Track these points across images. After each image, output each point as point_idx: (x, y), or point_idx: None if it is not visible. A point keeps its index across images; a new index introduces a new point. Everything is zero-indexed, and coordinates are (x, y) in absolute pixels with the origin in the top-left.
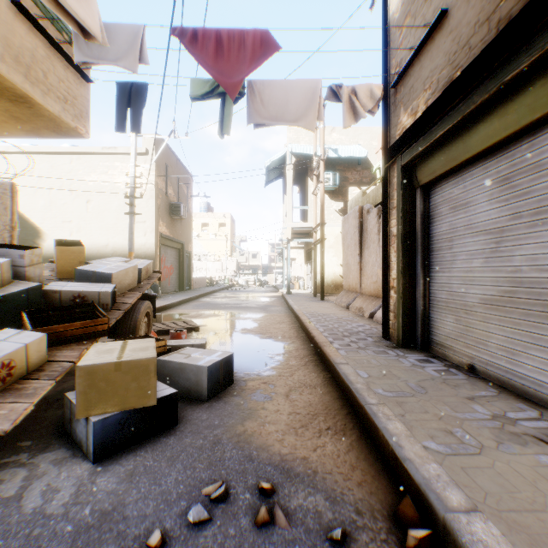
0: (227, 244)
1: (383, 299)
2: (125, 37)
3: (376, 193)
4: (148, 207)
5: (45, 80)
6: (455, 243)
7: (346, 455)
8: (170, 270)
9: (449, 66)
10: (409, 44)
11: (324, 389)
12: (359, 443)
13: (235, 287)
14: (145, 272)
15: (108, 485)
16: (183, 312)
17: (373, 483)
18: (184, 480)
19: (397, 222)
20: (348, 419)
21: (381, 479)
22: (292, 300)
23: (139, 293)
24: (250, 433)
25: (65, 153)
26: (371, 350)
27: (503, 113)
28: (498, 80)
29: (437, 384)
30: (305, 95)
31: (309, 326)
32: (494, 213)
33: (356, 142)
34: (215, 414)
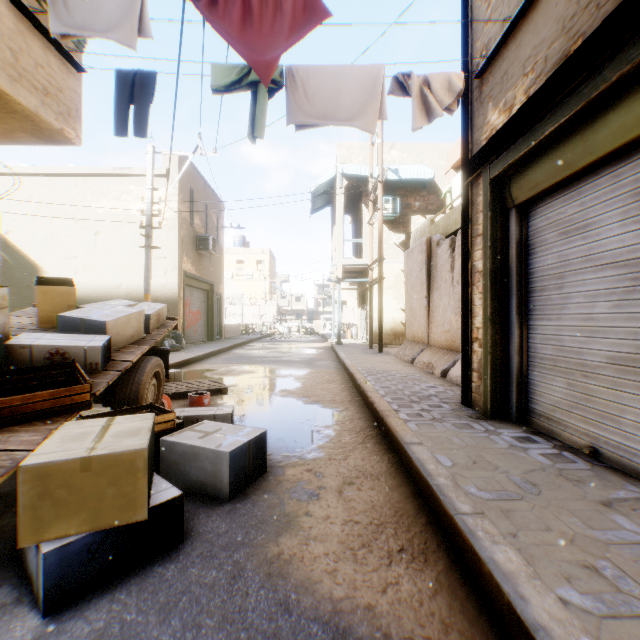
0: (266, 285)
1: (462, 354)
2: None
3: (447, 221)
4: (169, 240)
5: (15, 63)
6: (568, 281)
7: (432, 602)
8: (197, 315)
9: (564, 36)
10: (501, 18)
11: (391, 480)
12: (449, 578)
13: (274, 336)
14: (156, 319)
15: None
16: (210, 368)
17: None
18: None
19: (484, 253)
20: (429, 533)
21: None
22: (343, 352)
23: (146, 347)
24: (287, 558)
25: (69, 175)
26: (450, 423)
27: None
28: None
29: (550, 477)
30: (362, 86)
31: (366, 388)
32: (630, 238)
33: (420, 161)
34: (238, 524)
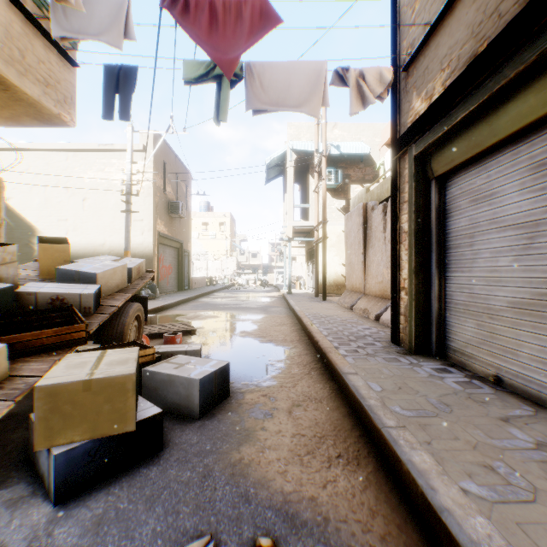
0: (227, 243)
1: (392, 300)
2: (108, 9)
3: (381, 190)
4: (146, 205)
5: (22, 60)
6: (477, 239)
7: (363, 495)
8: (169, 269)
9: (473, 39)
10: (423, 22)
11: (332, 403)
12: (377, 477)
13: (235, 286)
14: (137, 272)
15: (67, 540)
16: (180, 313)
17: (400, 537)
18: (163, 532)
19: (409, 217)
20: (362, 444)
21: (409, 530)
22: (293, 300)
23: (129, 294)
24: (247, 462)
25: (61, 150)
26: (381, 357)
27: (542, 87)
28: (538, 46)
29: (461, 399)
30: (308, 78)
31: (312, 329)
32: (526, 205)
33: (358, 139)
34: (207, 436)
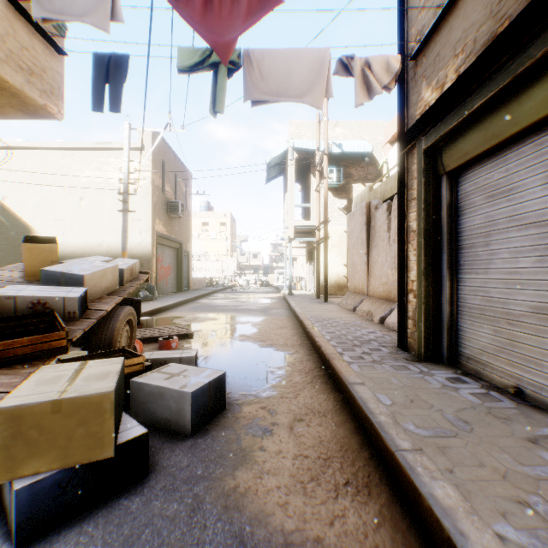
0: (227, 244)
1: (399, 303)
2: None
3: (384, 188)
4: (144, 205)
5: (2, 45)
6: (494, 239)
7: (376, 534)
8: (168, 270)
9: (491, 19)
10: (434, 6)
11: (337, 417)
12: (391, 511)
13: (235, 287)
14: (130, 273)
15: None
16: (178, 316)
17: None
18: None
19: (418, 215)
20: (372, 467)
21: None
22: (294, 301)
23: (119, 297)
24: (242, 491)
25: (57, 149)
26: (388, 365)
27: None
28: None
29: (481, 415)
30: (311, 66)
31: (314, 333)
32: None
33: (361, 137)
34: (199, 458)
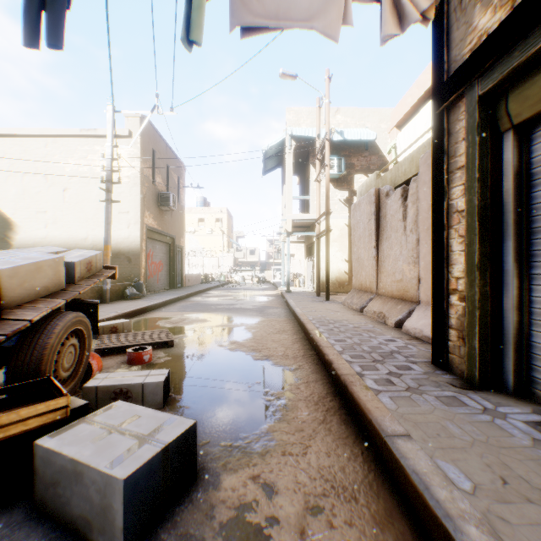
0: (224, 240)
1: (434, 307)
2: None
3: (395, 173)
4: (132, 196)
5: None
6: None
7: None
8: (159, 266)
9: None
10: None
11: (375, 501)
12: None
13: (231, 284)
14: (86, 268)
15: None
16: (164, 316)
17: None
18: None
19: (468, 188)
20: None
21: None
22: (293, 300)
23: (61, 300)
24: None
25: (39, 136)
26: (432, 395)
27: None
28: None
29: None
30: None
31: (320, 341)
32: None
33: (363, 125)
34: None
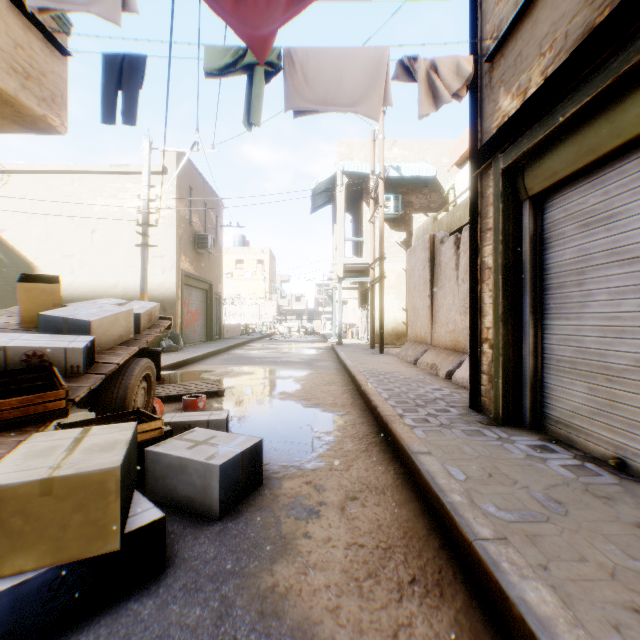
0: (266, 285)
1: (471, 355)
2: None
3: (451, 218)
4: (167, 238)
5: None
6: (589, 276)
7: None
8: (196, 315)
9: (588, 8)
10: None
11: (398, 494)
12: (470, 618)
13: (274, 336)
14: (148, 319)
15: None
16: (207, 369)
17: None
18: None
19: (494, 248)
20: (444, 559)
21: None
22: (344, 352)
23: (135, 348)
24: (282, 591)
25: (65, 172)
26: (459, 429)
27: None
28: None
29: (576, 493)
30: (366, 69)
31: (368, 390)
32: None
33: (422, 159)
34: (228, 547)
